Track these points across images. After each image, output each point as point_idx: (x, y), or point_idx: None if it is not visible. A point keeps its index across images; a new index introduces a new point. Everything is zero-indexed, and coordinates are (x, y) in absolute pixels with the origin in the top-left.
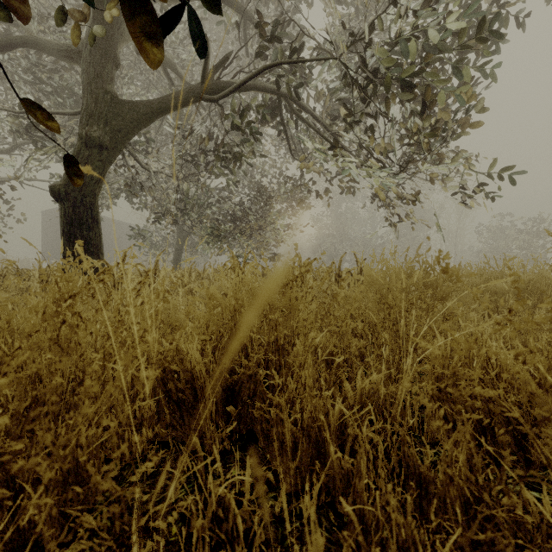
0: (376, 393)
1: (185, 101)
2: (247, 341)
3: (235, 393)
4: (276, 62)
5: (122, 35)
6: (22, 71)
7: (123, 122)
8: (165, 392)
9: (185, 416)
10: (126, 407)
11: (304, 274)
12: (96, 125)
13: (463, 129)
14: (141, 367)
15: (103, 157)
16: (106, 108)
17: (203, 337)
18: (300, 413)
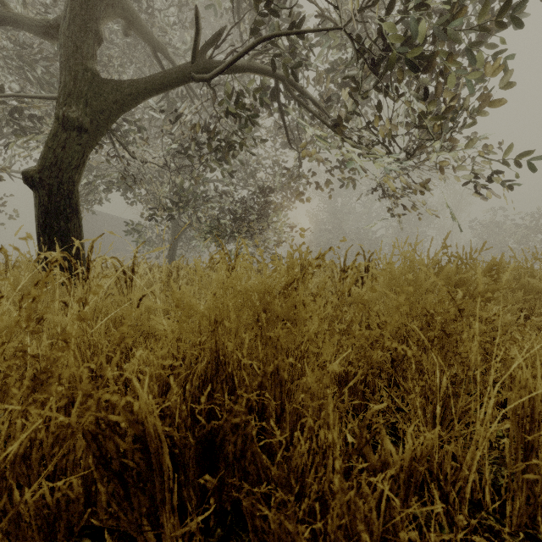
0: (429, 452)
1: (174, 81)
2: (234, 368)
3: (214, 447)
4: (273, 33)
5: (105, 10)
6: (7, 56)
7: (105, 103)
8: (98, 458)
9: (131, 495)
10: (26, 493)
11: (305, 269)
12: (74, 105)
13: (480, 109)
14: (73, 411)
15: (82, 140)
16: (86, 87)
17: (169, 362)
18: (322, 521)
